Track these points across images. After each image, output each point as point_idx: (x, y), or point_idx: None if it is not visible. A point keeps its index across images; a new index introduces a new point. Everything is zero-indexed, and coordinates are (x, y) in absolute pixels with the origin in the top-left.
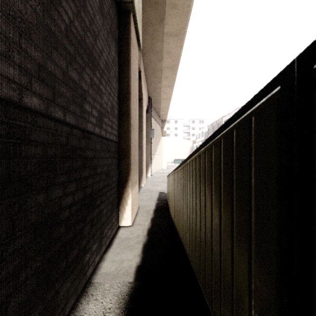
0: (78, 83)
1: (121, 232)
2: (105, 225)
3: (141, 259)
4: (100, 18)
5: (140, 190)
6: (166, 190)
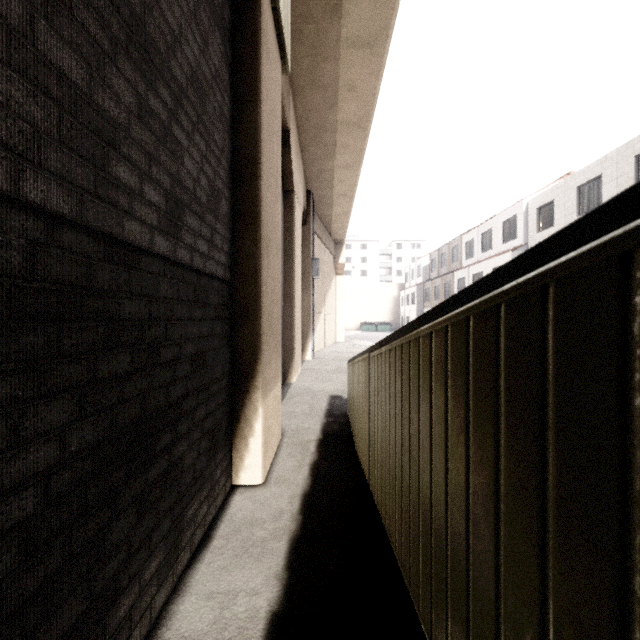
0: (84, 92)
1: (236, 503)
2: (190, 494)
3: (284, 589)
4: None
5: (288, 390)
6: (344, 392)
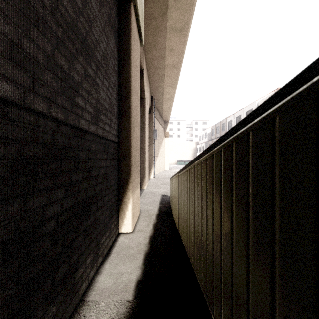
0: (68, 72)
1: (120, 240)
2: (102, 233)
3: (142, 272)
4: (97, 4)
5: (142, 193)
6: (169, 193)
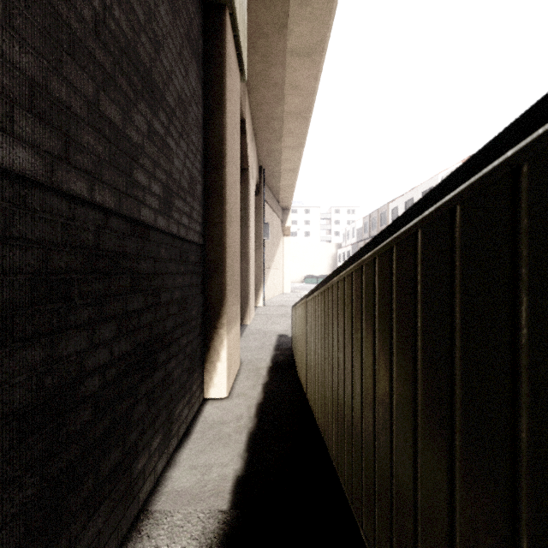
0: (121, 129)
1: (208, 410)
2: (177, 399)
3: (245, 463)
4: (168, 12)
5: (244, 331)
6: (290, 332)
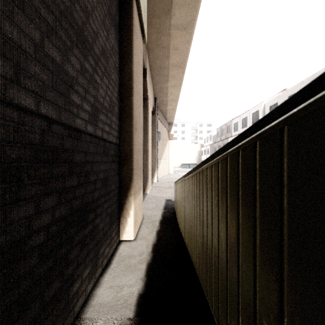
0: (61, 65)
1: (122, 248)
2: (101, 242)
3: (145, 284)
4: None
5: (145, 197)
6: (173, 198)
